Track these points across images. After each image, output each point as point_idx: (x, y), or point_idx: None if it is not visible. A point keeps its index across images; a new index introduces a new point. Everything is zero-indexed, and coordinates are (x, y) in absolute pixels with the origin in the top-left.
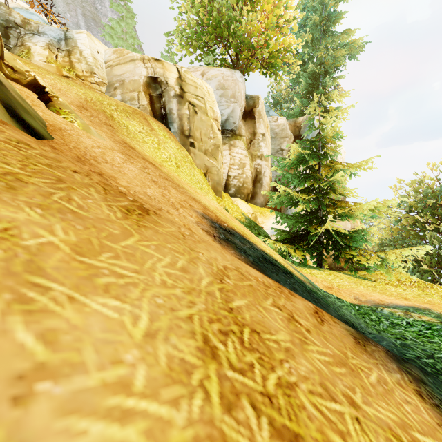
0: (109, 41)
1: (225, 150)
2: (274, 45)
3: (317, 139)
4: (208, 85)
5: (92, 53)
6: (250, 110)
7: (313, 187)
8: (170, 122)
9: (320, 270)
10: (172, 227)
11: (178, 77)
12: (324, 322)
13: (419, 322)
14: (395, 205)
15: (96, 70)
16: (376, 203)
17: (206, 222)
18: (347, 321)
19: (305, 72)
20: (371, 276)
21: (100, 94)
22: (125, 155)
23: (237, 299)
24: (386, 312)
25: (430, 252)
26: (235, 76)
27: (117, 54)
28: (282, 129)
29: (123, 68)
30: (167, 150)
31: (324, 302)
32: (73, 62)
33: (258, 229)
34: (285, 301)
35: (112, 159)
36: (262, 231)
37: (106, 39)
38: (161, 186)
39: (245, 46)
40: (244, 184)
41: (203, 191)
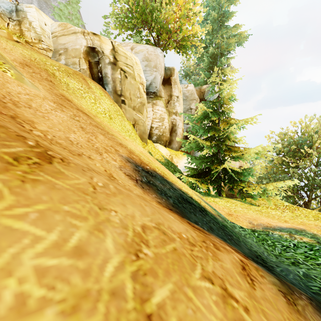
0: (58, 20)
1: (149, 108)
2: (185, 31)
3: (217, 101)
4: (136, 57)
5: (40, 24)
6: (168, 78)
7: (214, 136)
8: (106, 83)
9: (220, 198)
10: (81, 178)
11: (112, 49)
12: (254, 281)
13: (302, 244)
14: (272, 150)
15: (43, 39)
16: (259, 148)
17: (130, 165)
18: (256, 255)
19: (207, 53)
20: (256, 202)
21: (45, 56)
22: (57, 104)
23: (158, 286)
24: (276, 235)
25: (297, 184)
26: (156, 51)
27: (62, 27)
28: (191, 93)
29: (66, 38)
30: (102, 105)
31: (235, 236)
32: (23, 30)
33: (174, 167)
34: (213, 262)
35: (39, 105)
36: (177, 169)
37: (55, 17)
38: (89, 132)
39: (164, 30)
40: (164, 133)
41: (131, 138)
